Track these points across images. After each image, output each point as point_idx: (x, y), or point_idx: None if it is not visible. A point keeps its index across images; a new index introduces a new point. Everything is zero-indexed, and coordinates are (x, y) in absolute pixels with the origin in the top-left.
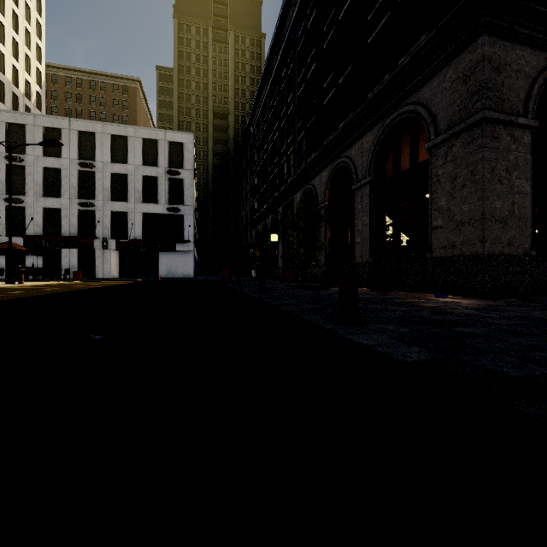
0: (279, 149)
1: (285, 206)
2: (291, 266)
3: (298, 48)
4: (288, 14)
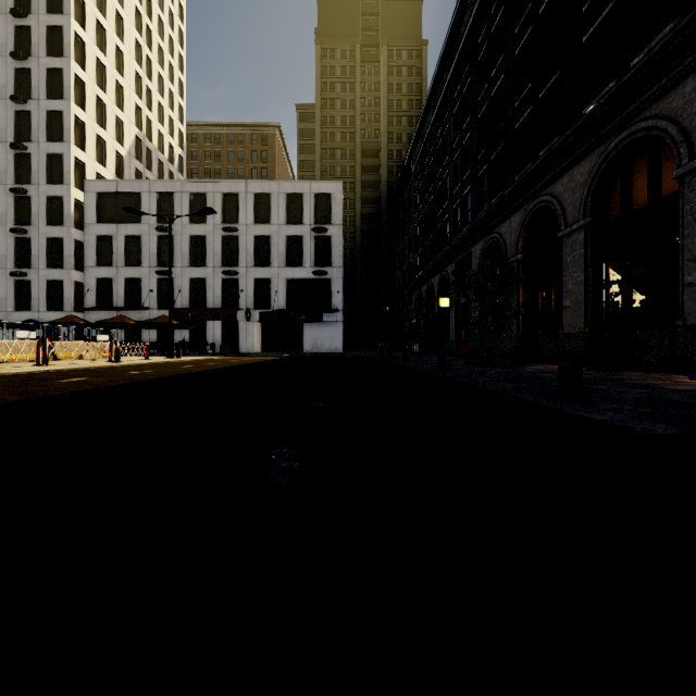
0: (451, 190)
1: (458, 262)
2: (473, 338)
3: (478, 58)
4: (463, 17)
